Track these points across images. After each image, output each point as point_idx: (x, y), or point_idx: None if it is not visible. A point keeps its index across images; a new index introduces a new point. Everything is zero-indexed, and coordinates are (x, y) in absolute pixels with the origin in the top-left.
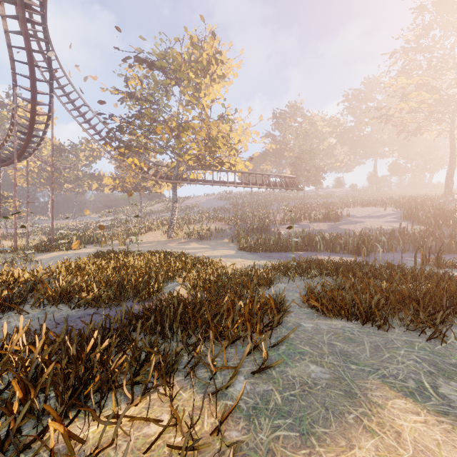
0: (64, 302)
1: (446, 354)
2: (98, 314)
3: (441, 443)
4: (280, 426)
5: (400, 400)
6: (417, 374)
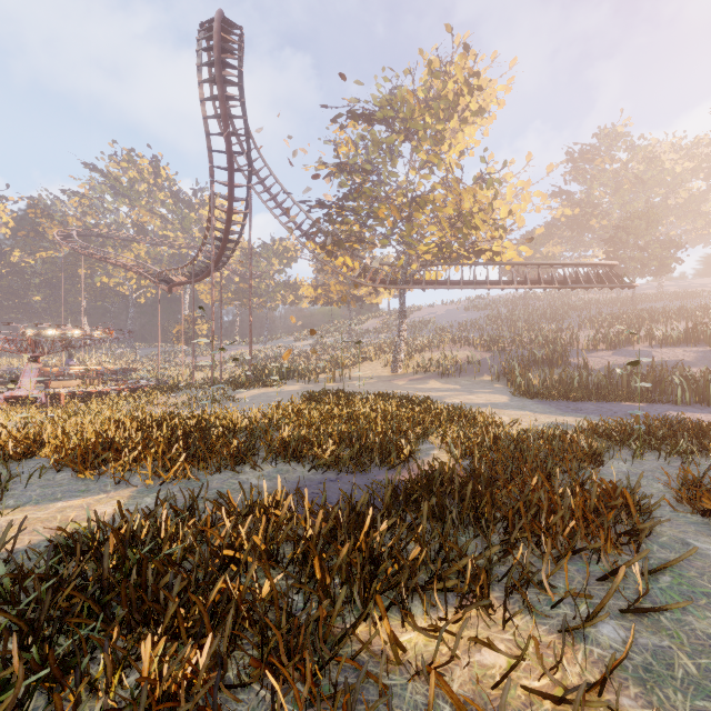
0: (295, 459)
1: None
2: (342, 481)
3: None
4: None
5: None
6: None
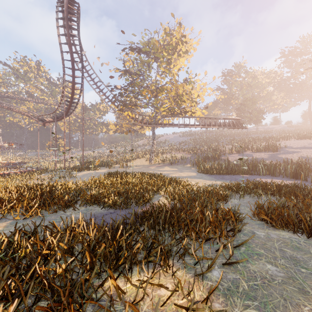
0: (96, 204)
1: None
2: (116, 213)
3: None
4: (249, 306)
5: None
6: None
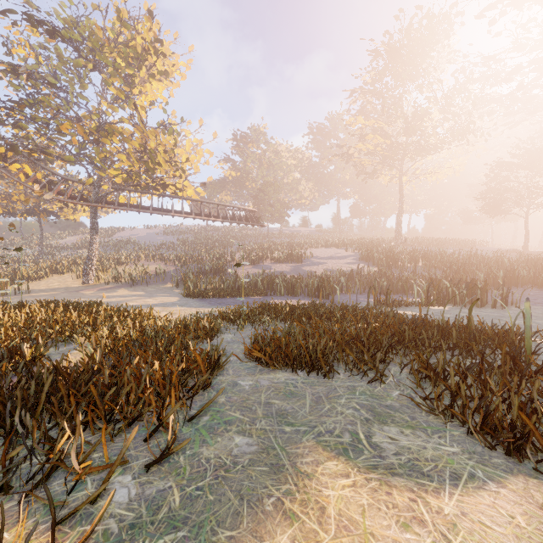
0: None
1: (384, 395)
2: None
3: (367, 508)
4: None
5: (332, 461)
6: (354, 424)
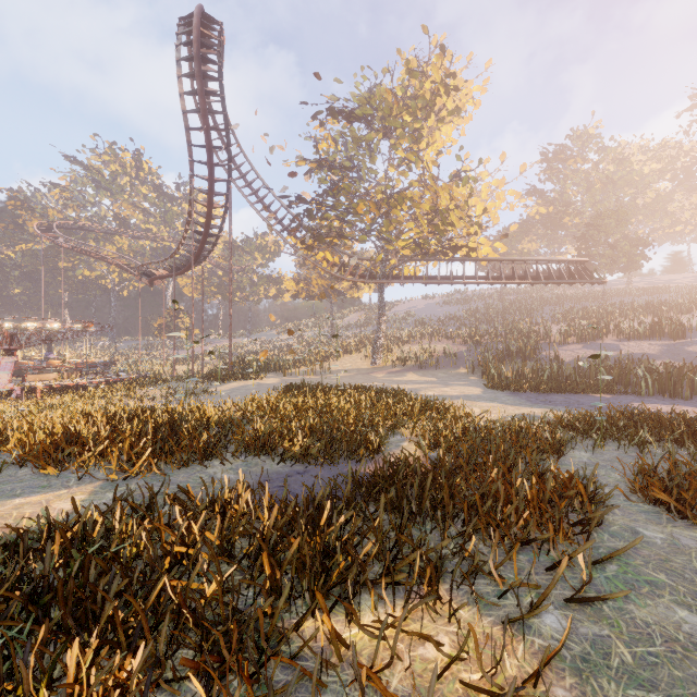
0: (265, 452)
1: None
2: (309, 474)
3: None
4: None
5: None
6: None
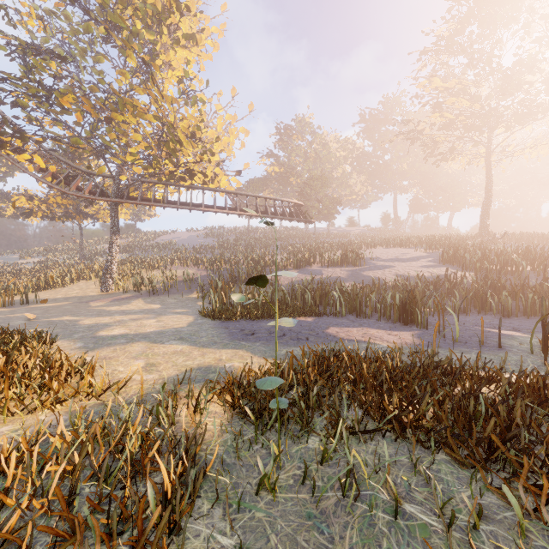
0: None
1: None
2: None
3: None
4: None
5: None
6: None
